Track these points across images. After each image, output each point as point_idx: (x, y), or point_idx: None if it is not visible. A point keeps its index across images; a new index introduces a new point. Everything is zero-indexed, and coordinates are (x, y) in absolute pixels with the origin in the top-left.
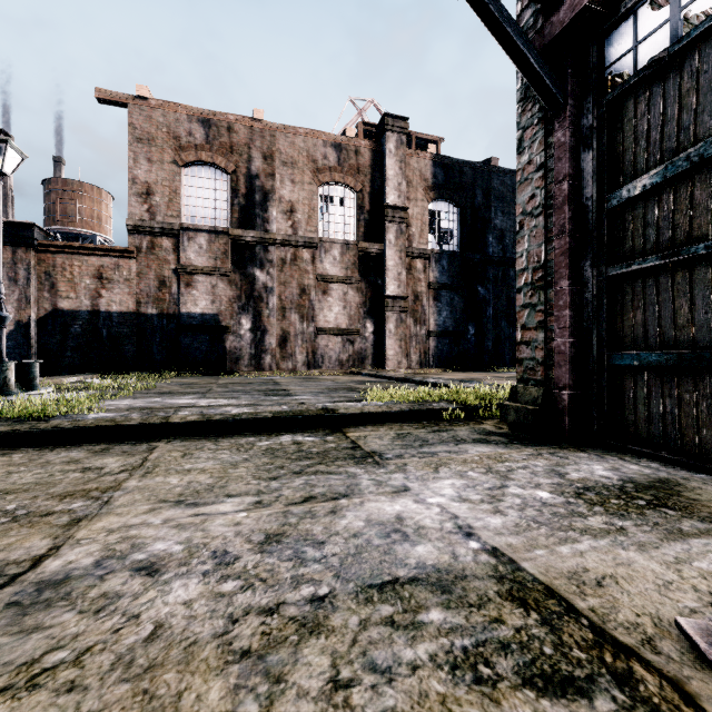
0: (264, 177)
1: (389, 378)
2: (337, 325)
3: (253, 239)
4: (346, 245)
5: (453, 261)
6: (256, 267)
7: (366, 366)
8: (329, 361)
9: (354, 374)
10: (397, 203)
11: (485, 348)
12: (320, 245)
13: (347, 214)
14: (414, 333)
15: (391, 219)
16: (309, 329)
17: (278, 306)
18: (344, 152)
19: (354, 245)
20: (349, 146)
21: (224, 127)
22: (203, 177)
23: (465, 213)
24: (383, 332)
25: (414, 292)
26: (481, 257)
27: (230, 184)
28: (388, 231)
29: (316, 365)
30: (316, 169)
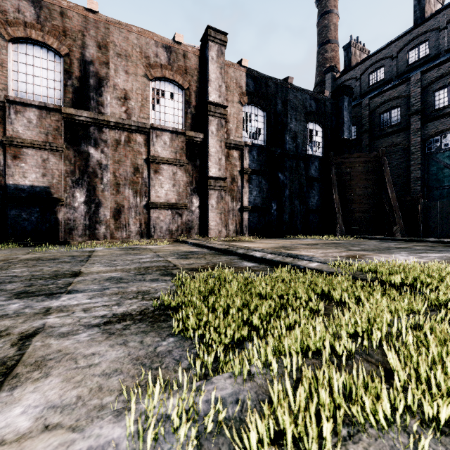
0: (98, 64)
1: (212, 249)
2: (167, 200)
3: (86, 119)
4: (175, 132)
5: (261, 153)
6: (90, 145)
7: (192, 235)
8: (160, 230)
9: (181, 242)
10: (218, 101)
11: (284, 220)
12: (152, 130)
13: (176, 107)
14: (231, 207)
15: (213, 114)
16: (142, 203)
17: (112, 182)
18: (173, 54)
19: (182, 133)
20: (178, 49)
21: (56, 11)
22: (33, 55)
23: (269, 116)
24: (206, 206)
25: (231, 175)
26: (281, 151)
27: (63, 65)
28: (211, 124)
29: (148, 234)
30: (148, 64)
